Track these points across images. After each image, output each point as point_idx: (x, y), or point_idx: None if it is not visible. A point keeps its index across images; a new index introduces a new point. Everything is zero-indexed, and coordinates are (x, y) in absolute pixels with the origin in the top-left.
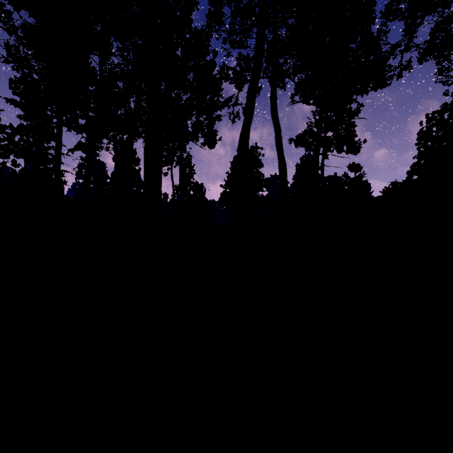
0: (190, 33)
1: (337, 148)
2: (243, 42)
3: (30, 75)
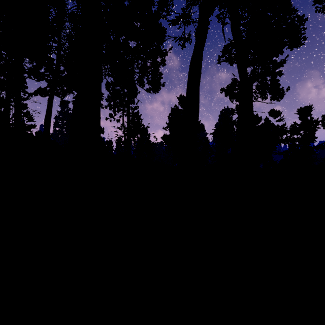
0: None
1: (262, 96)
2: None
3: None
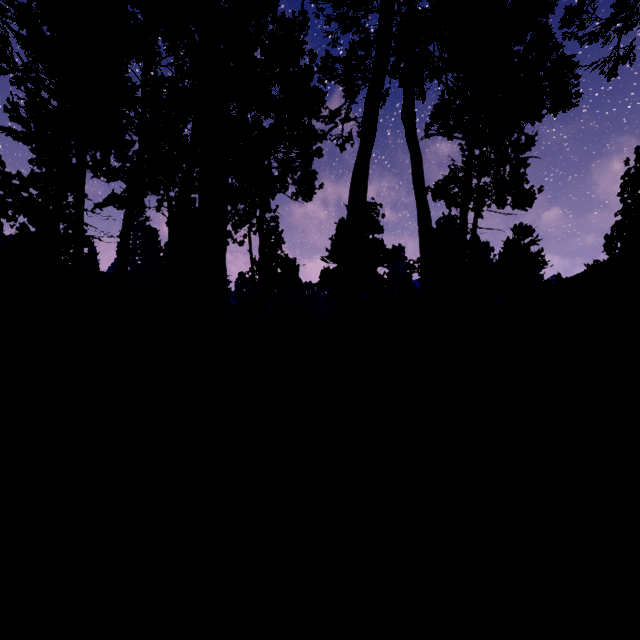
0: (274, 22)
1: (497, 200)
2: (358, 18)
3: (37, 93)
